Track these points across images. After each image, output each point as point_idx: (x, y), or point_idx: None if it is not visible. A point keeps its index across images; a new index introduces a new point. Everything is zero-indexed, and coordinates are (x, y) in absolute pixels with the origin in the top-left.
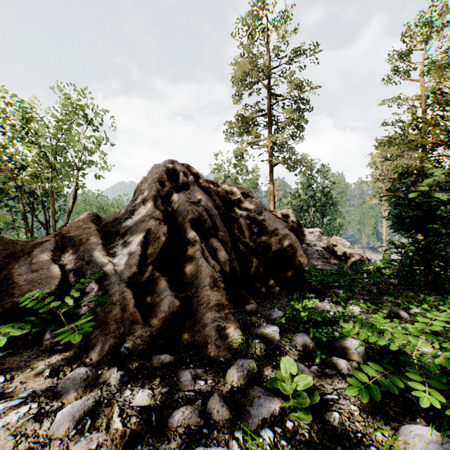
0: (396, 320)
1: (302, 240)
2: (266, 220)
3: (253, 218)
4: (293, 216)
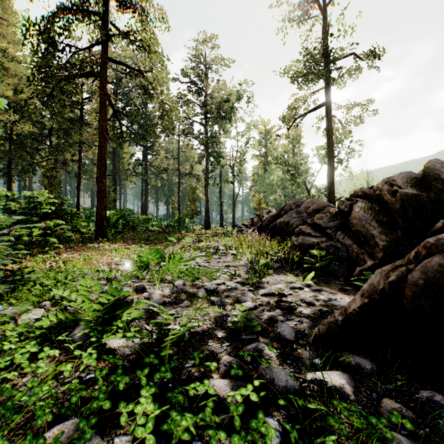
0: None
1: None
2: None
3: None
4: None
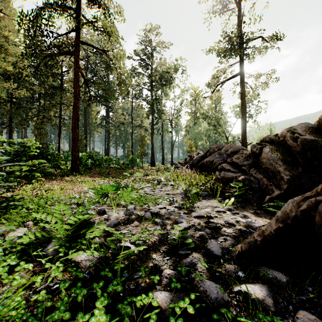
0: None
1: None
2: None
3: None
4: None
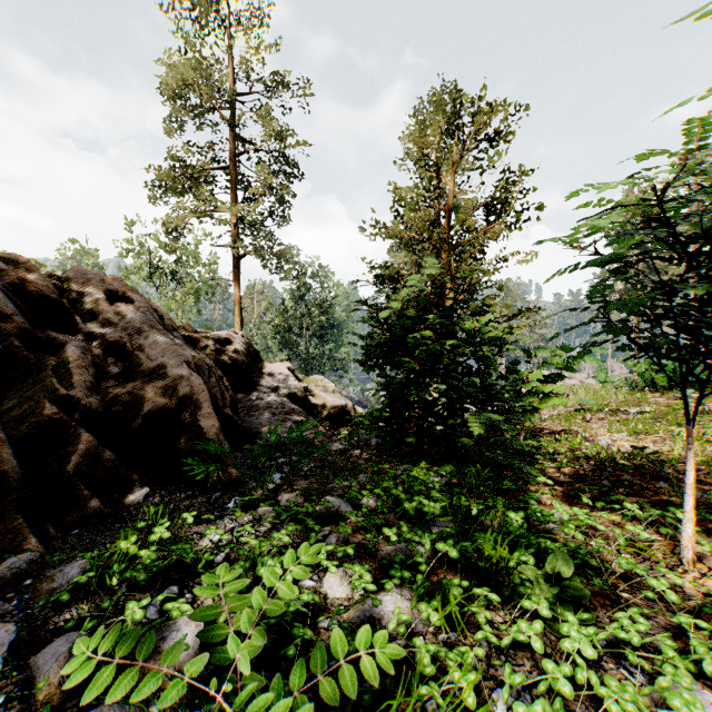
0: (314, 535)
1: (256, 382)
2: (146, 348)
3: (116, 343)
4: (241, 342)
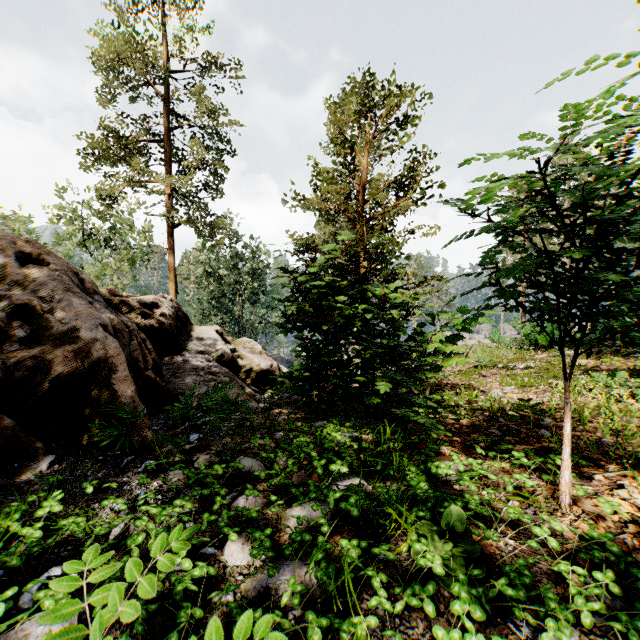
0: (220, 500)
1: (184, 345)
2: (58, 311)
3: (24, 306)
4: (169, 306)
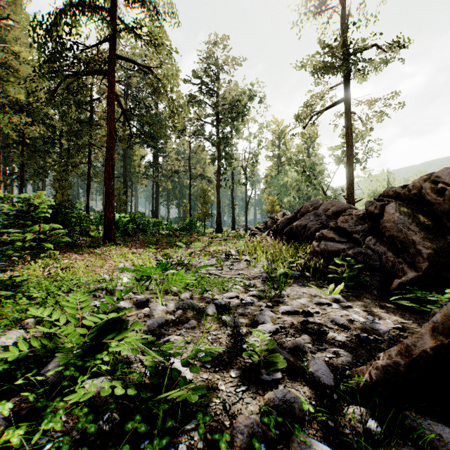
0: None
1: None
2: None
3: None
4: None
